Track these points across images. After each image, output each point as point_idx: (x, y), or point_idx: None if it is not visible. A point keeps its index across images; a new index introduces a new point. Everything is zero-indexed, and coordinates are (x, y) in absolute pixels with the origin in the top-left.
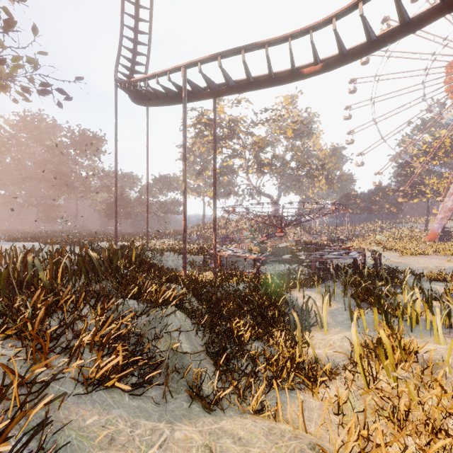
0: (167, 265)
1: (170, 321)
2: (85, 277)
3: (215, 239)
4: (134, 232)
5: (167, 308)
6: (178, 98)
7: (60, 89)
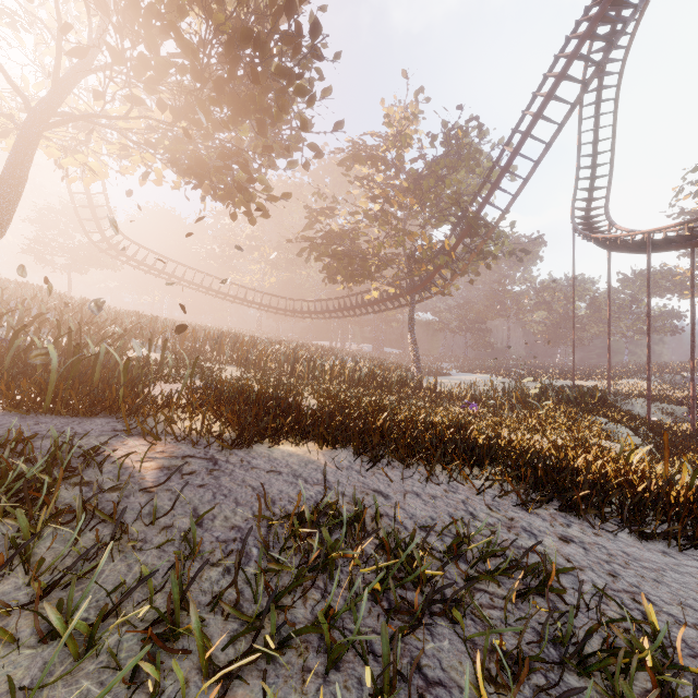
0: (633, 411)
1: (622, 431)
2: (565, 406)
3: (692, 389)
4: (586, 365)
5: (621, 424)
6: (643, 249)
7: (522, 249)
